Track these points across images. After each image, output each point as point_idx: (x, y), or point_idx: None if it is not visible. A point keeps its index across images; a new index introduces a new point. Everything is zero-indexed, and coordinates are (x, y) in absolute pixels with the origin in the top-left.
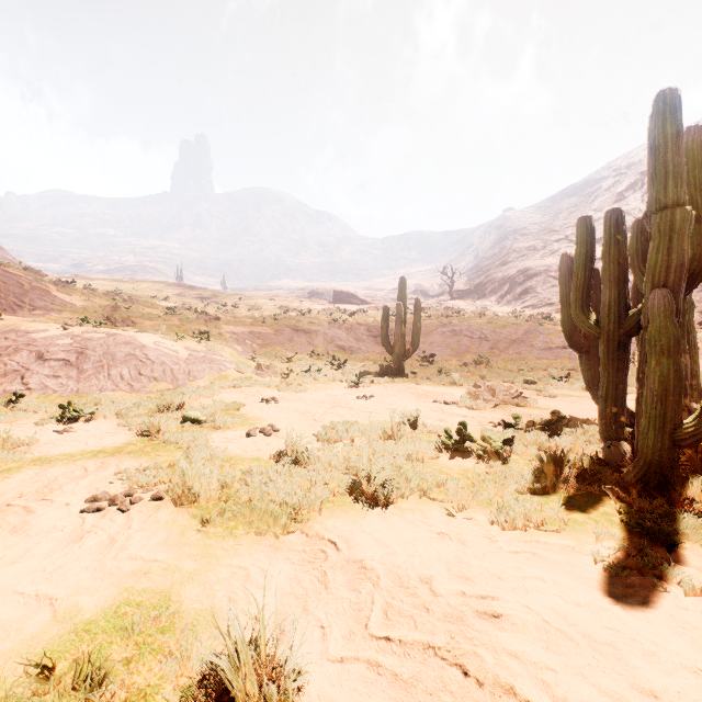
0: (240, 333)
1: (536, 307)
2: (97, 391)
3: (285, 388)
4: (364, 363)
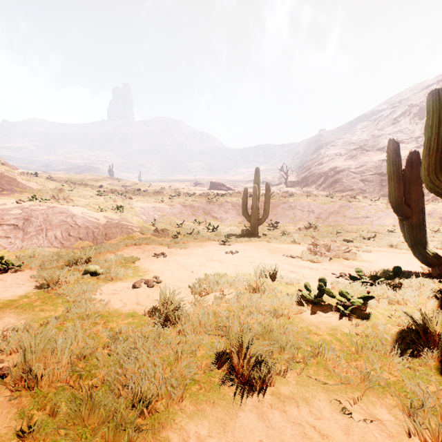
0: (146, 208)
1: (343, 192)
2: (36, 247)
3: (173, 246)
4: (230, 228)
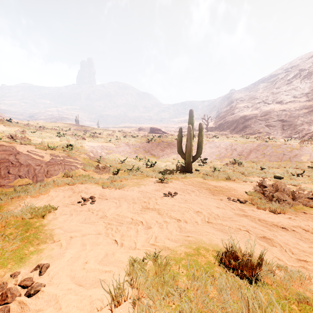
0: (95, 146)
1: (252, 134)
2: None
3: (108, 185)
4: (166, 163)
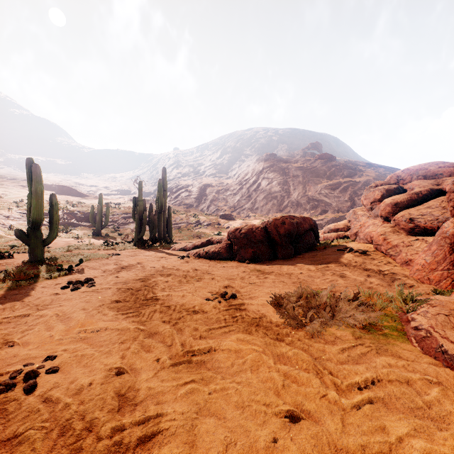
0: None
1: (179, 205)
2: None
3: None
4: (81, 231)
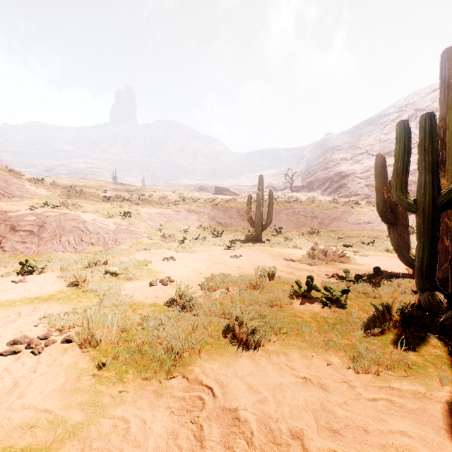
0: (152, 213)
1: (348, 197)
2: (51, 252)
3: (181, 250)
4: (235, 233)
